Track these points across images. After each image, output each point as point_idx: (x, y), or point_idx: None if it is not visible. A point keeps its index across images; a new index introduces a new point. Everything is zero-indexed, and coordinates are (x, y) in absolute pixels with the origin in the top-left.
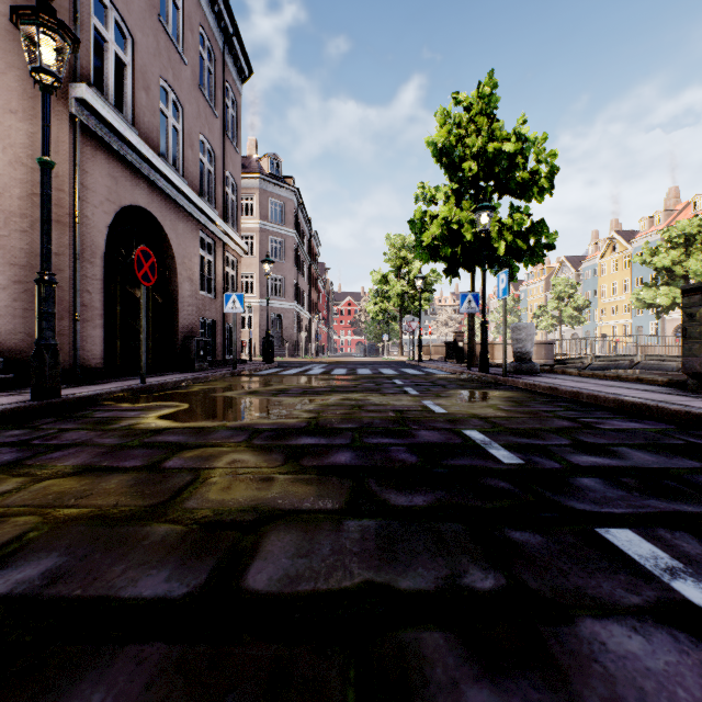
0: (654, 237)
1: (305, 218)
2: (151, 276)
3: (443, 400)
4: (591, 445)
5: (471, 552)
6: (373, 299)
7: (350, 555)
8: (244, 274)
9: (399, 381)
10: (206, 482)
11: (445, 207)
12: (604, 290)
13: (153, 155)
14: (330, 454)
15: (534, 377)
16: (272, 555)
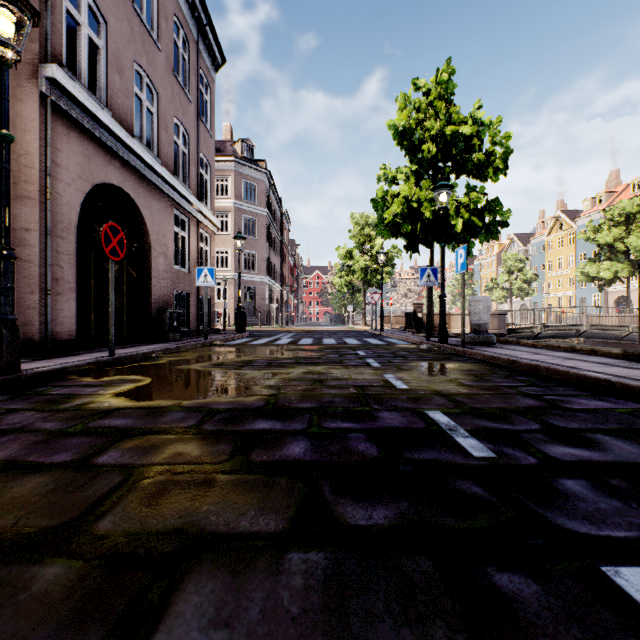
0: (596, 216)
1: (276, 198)
2: (120, 251)
3: (404, 374)
4: (564, 431)
5: (447, 615)
6: (339, 273)
7: (286, 622)
8: (219, 250)
9: (362, 351)
10: (135, 486)
11: (406, 187)
12: (551, 264)
13: (126, 135)
14: (283, 444)
15: (491, 348)
16: (181, 622)
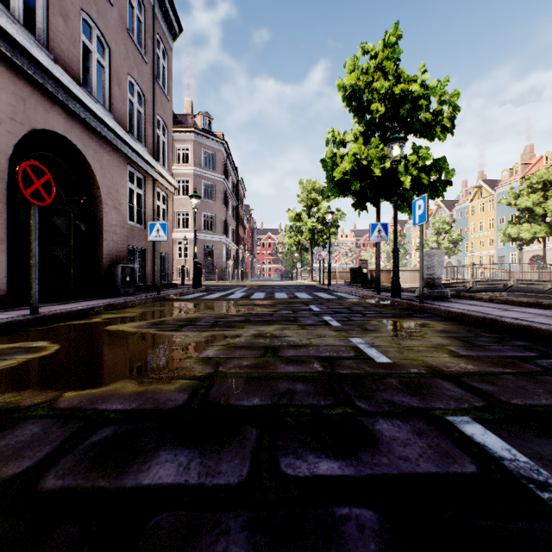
0: (513, 185)
1: (233, 167)
2: (46, 196)
3: (374, 337)
4: None
5: None
6: (288, 233)
7: None
8: (180, 212)
9: (316, 307)
10: None
11: (355, 145)
12: (473, 227)
13: (69, 80)
14: None
15: (450, 304)
16: None
